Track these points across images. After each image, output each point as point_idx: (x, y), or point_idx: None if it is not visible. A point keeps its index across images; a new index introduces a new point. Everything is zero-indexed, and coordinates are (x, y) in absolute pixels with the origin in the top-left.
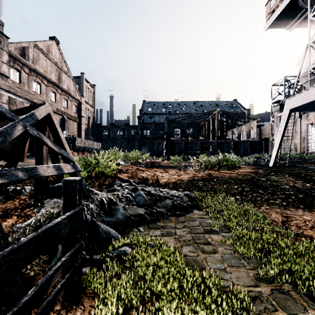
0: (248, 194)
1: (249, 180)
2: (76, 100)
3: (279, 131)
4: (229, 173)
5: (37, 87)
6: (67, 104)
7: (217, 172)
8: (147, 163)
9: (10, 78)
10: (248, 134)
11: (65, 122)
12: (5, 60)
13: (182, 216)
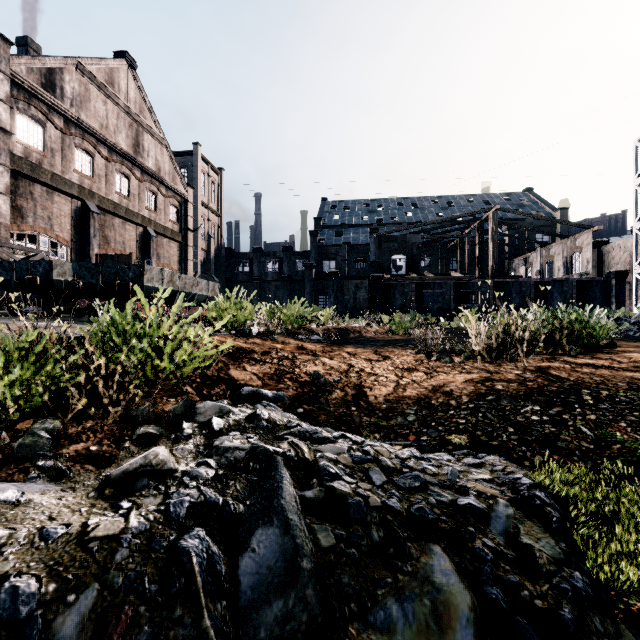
0: None
1: None
2: (176, 195)
3: None
4: (609, 369)
5: (86, 163)
6: (156, 203)
7: (559, 363)
8: (330, 331)
9: (19, 139)
10: (570, 264)
11: (151, 241)
12: (2, 93)
13: None
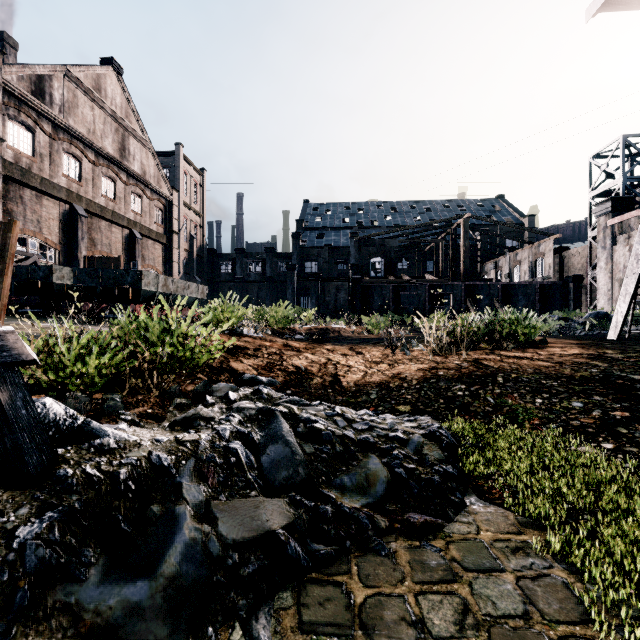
0: (639, 436)
1: (604, 382)
2: (161, 197)
3: (634, 252)
4: (528, 360)
5: (73, 167)
6: (141, 205)
7: (493, 356)
8: (312, 331)
9: (9, 144)
10: (534, 269)
11: (136, 243)
12: None
13: (435, 534)
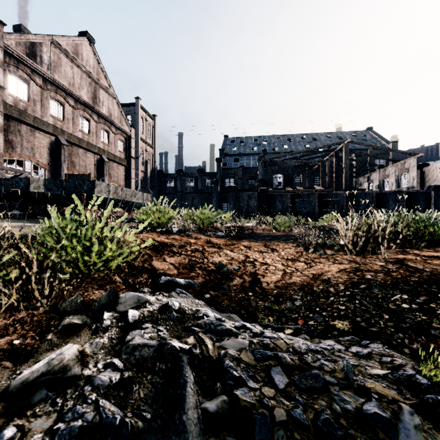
0: None
1: None
2: (123, 133)
3: None
4: None
5: (58, 110)
6: (108, 138)
7: (411, 255)
8: (230, 229)
9: (10, 92)
10: (400, 181)
11: (104, 165)
12: None
13: None
